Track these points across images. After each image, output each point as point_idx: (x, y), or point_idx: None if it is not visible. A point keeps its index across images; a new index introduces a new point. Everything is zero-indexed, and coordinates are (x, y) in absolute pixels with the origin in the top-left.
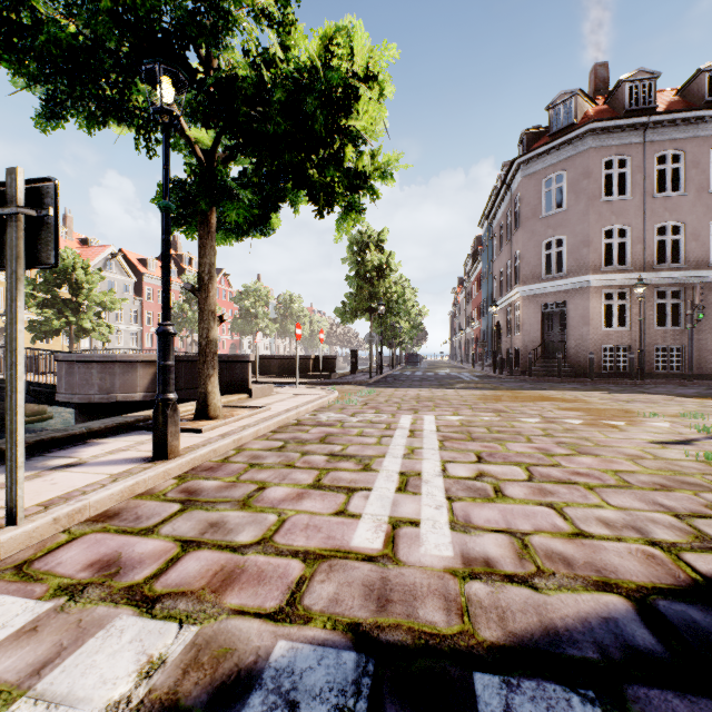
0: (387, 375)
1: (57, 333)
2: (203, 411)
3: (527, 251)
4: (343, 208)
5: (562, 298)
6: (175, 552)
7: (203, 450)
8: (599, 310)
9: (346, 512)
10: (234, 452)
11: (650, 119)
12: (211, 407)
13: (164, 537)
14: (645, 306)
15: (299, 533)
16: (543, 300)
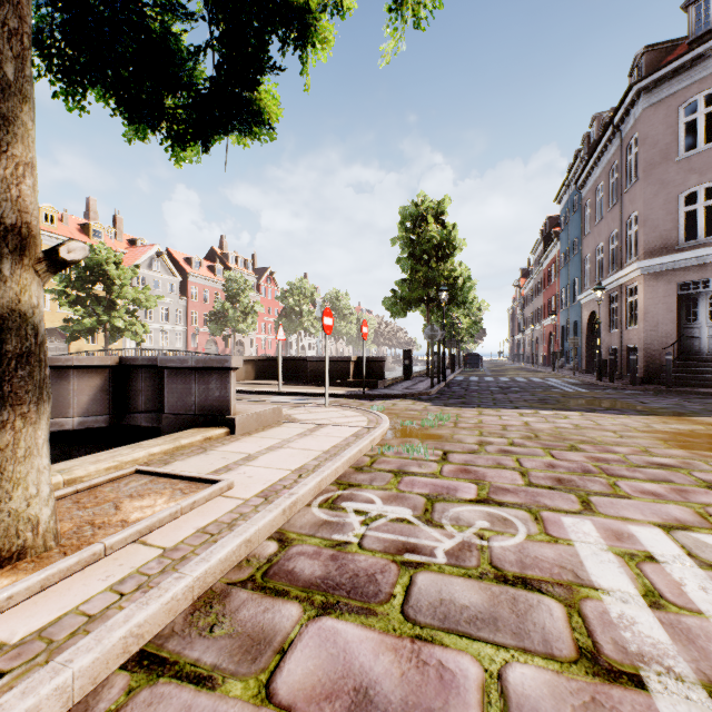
0: (450, 381)
1: (91, 332)
2: None
3: (653, 211)
4: None
5: None
6: None
7: None
8: None
9: None
10: None
11: None
12: None
13: None
14: None
15: None
16: (681, 278)
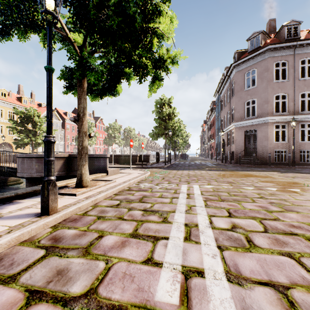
0: (173, 163)
1: (26, 144)
2: (79, 183)
3: (238, 106)
4: (152, 79)
5: (254, 128)
6: (19, 306)
7: (72, 208)
8: (272, 133)
9: (152, 260)
10: (91, 208)
11: (297, 43)
12: (84, 181)
13: (19, 287)
14: (295, 131)
15: (118, 283)
16: (245, 129)
